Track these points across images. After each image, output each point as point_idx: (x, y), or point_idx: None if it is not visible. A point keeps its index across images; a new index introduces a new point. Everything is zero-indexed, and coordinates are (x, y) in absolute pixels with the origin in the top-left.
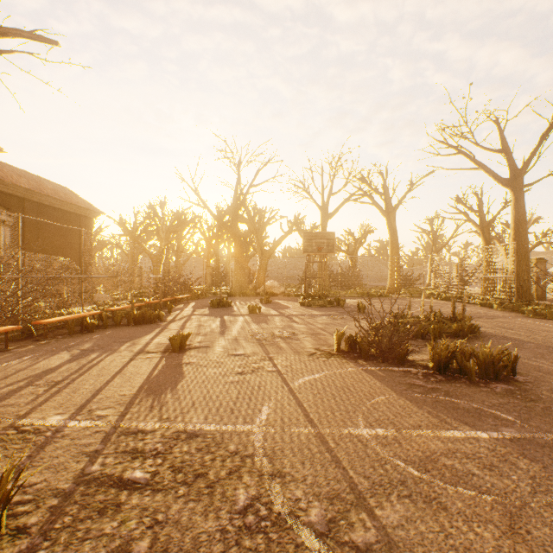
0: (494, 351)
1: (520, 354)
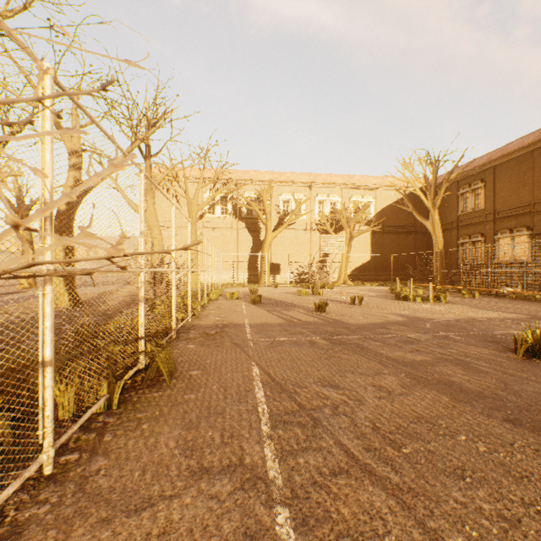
0: (528, 331)
1: (539, 387)
